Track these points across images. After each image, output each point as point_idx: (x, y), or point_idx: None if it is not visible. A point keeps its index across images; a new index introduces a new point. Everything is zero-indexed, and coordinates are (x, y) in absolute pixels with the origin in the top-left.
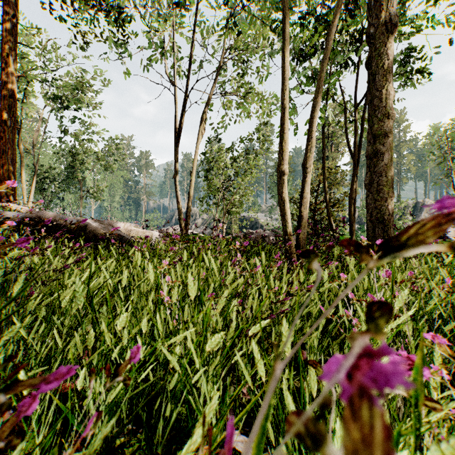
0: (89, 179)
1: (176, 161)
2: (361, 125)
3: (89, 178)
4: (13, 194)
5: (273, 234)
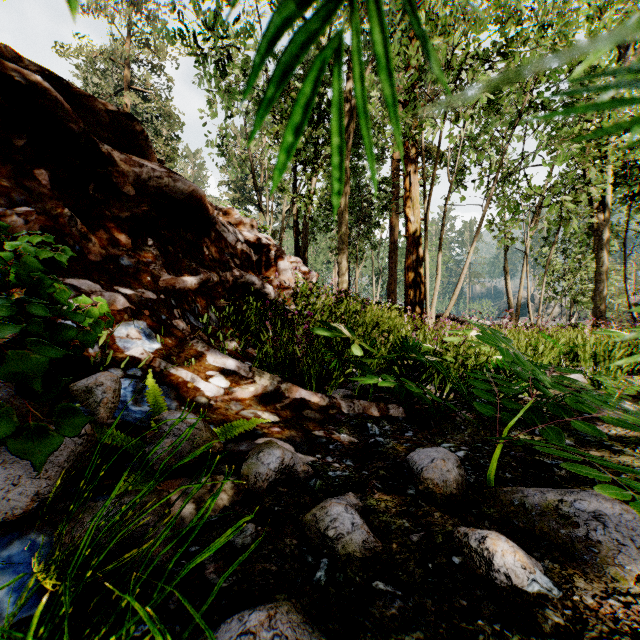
0: None
1: (505, 263)
2: None
3: None
4: (394, 300)
5: None
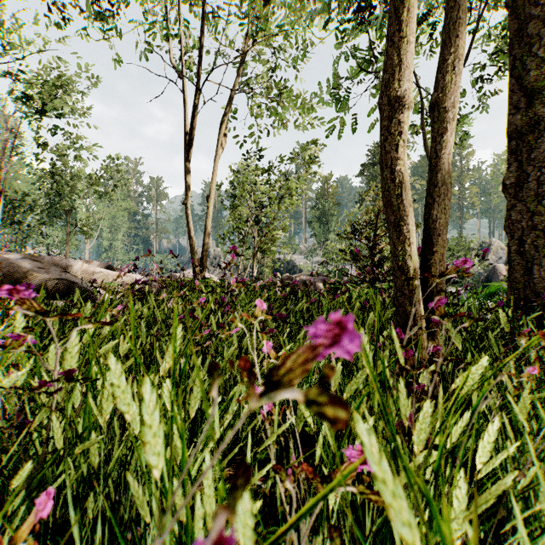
0: (82, 210)
1: (188, 180)
2: None
3: (83, 209)
4: None
5: (320, 279)
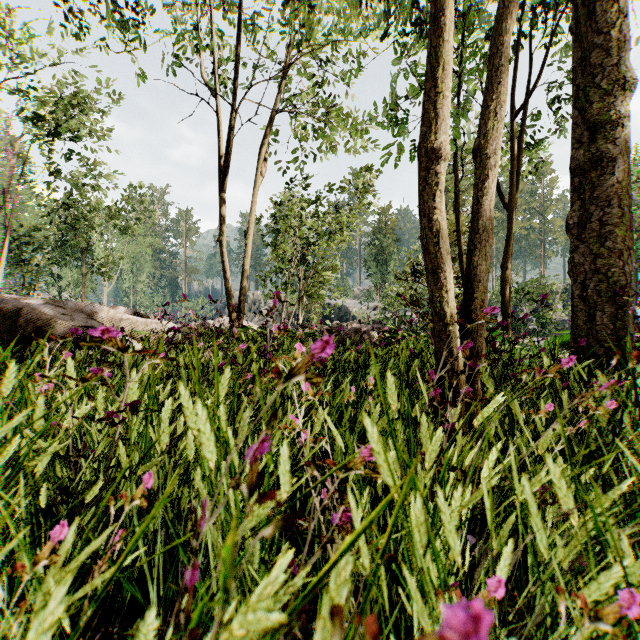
0: (99, 248)
1: (223, 214)
2: (518, 151)
3: (100, 246)
4: None
5: (375, 328)
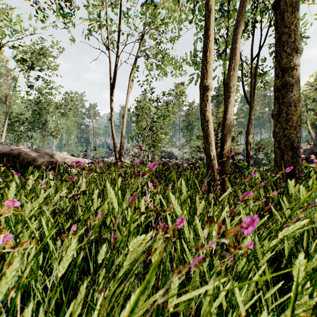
0: (51, 123)
1: (112, 107)
2: (254, 77)
3: (51, 122)
4: None
5: (185, 162)
